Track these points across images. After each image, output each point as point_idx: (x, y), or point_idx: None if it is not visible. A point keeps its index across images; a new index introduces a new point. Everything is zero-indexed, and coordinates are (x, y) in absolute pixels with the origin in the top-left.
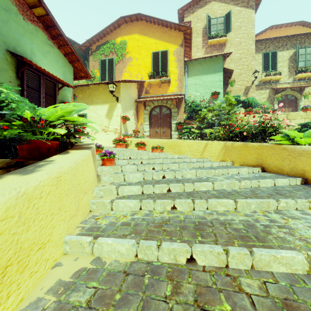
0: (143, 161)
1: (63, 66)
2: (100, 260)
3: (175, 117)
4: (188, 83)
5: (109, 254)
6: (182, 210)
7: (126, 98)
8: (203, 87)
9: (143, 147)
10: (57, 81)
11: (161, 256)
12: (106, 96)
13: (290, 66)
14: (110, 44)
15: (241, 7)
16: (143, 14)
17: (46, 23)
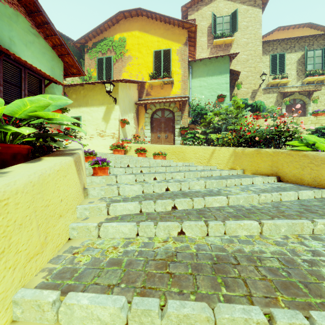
0: (142, 169)
1: (51, 60)
2: None
3: (179, 122)
4: (192, 85)
5: (83, 323)
6: (192, 235)
7: (125, 100)
8: (208, 89)
9: (143, 153)
10: (43, 77)
11: None
12: (103, 98)
13: (299, 69)
14: (108, 42)
15: (248, 6)
16: (143, 9)
17: (29, 8)
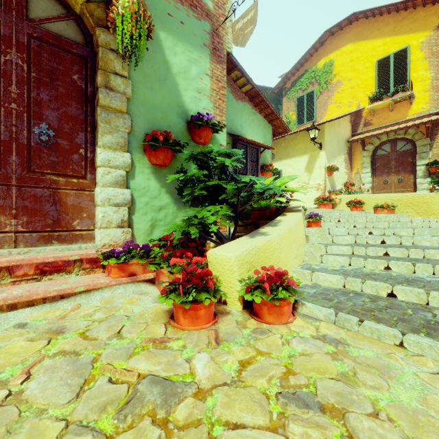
0: (356, 224)
1: (263, 128)
2: (317, 284)
3: (424, 154)
4: None
5: (323, 282)
6: (398, 271)
7: (333, 141)
8: None
9: (358, 207)
10: (259, 146)
11: (364, 288)
12: (305, 145)
13: None
14: (309, 74)
15: None
16: (359, 11)
17: (251, 95)
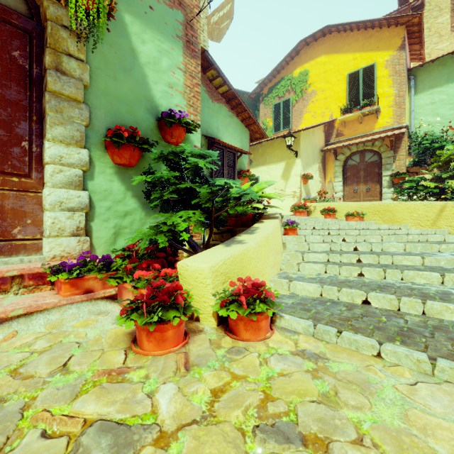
0: (330, 231)
1: (240, 133)
2: (295, 293)
3: (389, 166)
4: (416, 105)
5: (300, 292)
6: (370, 277)
7: (308, 150)
8: (450, 104)
9: (332, 214)
10: (236, 151)
11: (341, 296)
12: (282, 152)
13: None
14: (286, 82)
15: None
16: (332, 25)
17: (228, 97)
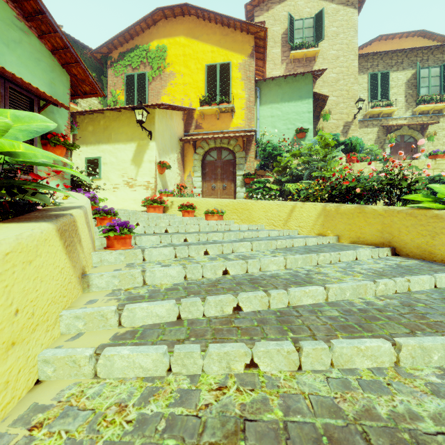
0: (188, 237)
1: (49, 70)
2: None
3: (242, 166)
4: (261, 115)
5: None
6: (272, 370)
7: (165, 134)
8: (283, 120)
9: (191, 212)
10: (37, 96)
11: None
12: (132, 130)
13: (408, 94)
14: (141, 51)
15: (338, 4)
16: (192, 5)
17: None
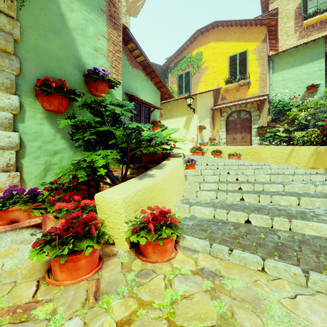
0: (218, 167)
1: (153, 93)
2: (194, 216)
3: (256, 121)
4: (273, 81)
5: (198, 214)
6: (249, 201)
7: (202, 108)
8: (294, 81)
9: (219, 154)
10: (150, 106)
11: (229, 217)
12: (184, 109)
13: None
14: (187, 59)
15: None
16: (219, 21)
17: (144, 65)
